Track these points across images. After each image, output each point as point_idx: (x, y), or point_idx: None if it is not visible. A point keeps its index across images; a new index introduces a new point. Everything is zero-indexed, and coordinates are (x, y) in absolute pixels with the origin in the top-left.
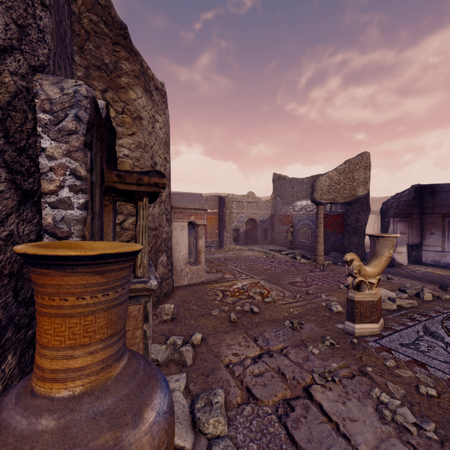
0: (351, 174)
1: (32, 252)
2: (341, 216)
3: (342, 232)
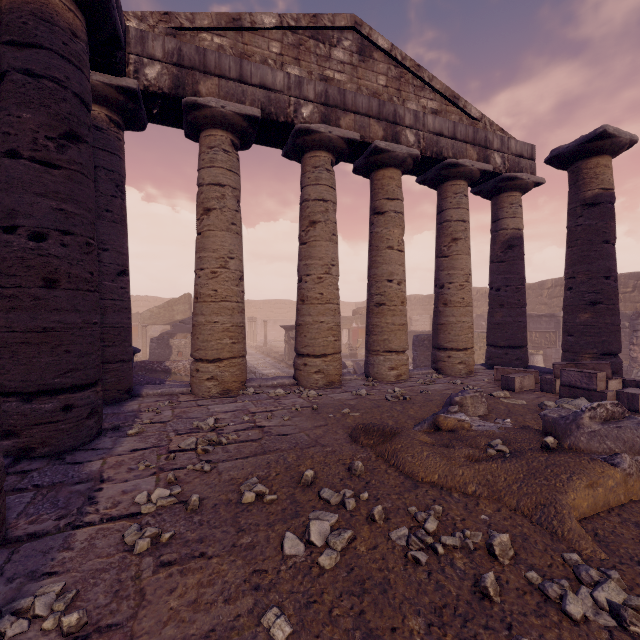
0: (171, 308)
1: None
2: None
3: None
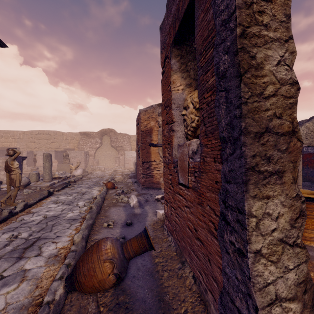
0: None
1: (313, 197)
2: (312, 155)
3: (313, 167)
